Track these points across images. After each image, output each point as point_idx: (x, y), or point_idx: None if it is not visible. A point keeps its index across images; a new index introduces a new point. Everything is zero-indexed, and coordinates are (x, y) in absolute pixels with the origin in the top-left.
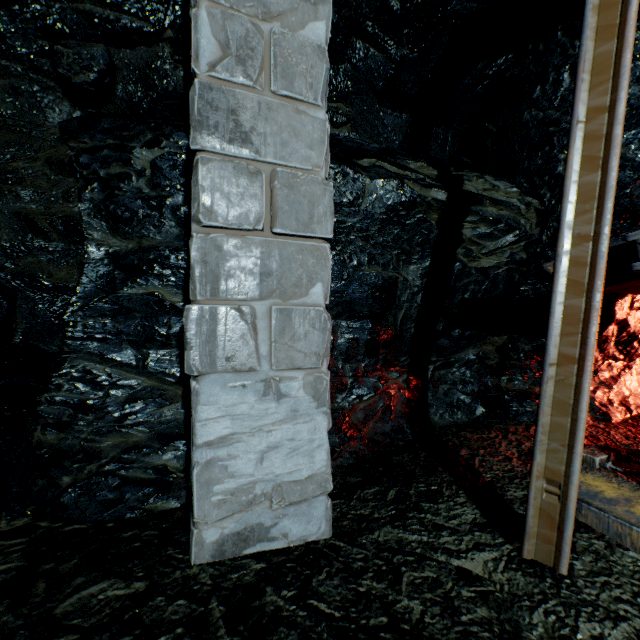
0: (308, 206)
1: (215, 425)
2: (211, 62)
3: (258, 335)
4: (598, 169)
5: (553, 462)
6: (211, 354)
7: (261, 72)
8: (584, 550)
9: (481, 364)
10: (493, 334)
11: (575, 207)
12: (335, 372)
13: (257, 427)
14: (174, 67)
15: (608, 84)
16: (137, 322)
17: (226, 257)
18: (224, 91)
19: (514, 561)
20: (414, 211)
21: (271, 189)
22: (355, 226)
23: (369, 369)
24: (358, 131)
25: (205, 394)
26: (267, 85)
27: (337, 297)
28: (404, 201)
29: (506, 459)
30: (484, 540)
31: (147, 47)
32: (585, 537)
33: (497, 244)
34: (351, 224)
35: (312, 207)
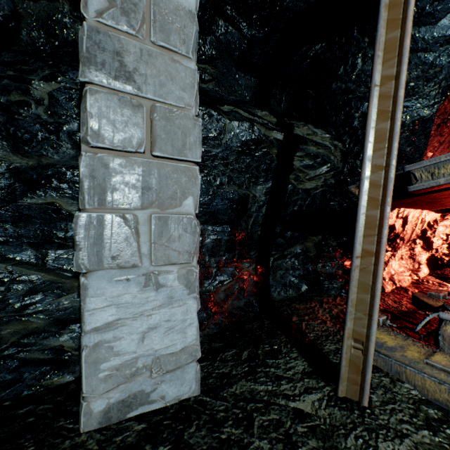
0: (181, 136)
1: (102, 313)
2: (99, 10)
3: (140, 238)
4: (388, 119)
5: (358, 326)
6: (98, 254)
7: (142, 24)
8: (377, 386)
9: (305, 255)
10: (312, 235)
11: (373, 145)
12: (203, 264)
13: (139, 312)
14: (73, 21)
15: (395, 60)
16: (36, 227)
17: (112, 173)
18: (110, 35)
19: (332, 399)
20: (261, 146)
21: (151, 120)
22: (218, 155)
23: (228, 261)
24: (220, 87)
25: (93, 288)
26: (148, 36)
27: (205, 208)
28: (254, 138)
29: (323, 322)
30: (311, 385)
31: (49, 2)
32: (377, 376)
33: (316, 172)
34: (215, 153)
35: (185, 137)
